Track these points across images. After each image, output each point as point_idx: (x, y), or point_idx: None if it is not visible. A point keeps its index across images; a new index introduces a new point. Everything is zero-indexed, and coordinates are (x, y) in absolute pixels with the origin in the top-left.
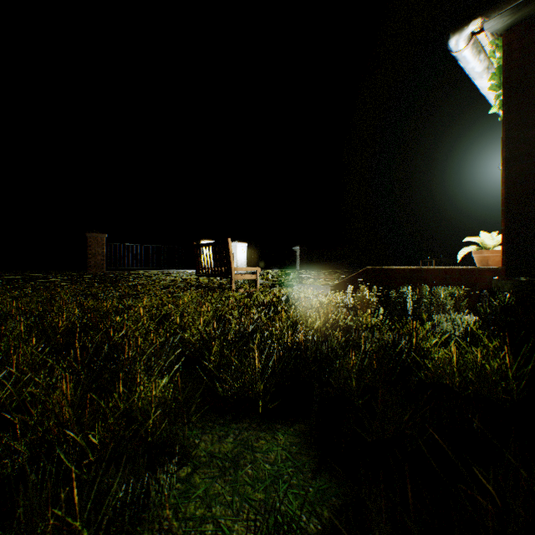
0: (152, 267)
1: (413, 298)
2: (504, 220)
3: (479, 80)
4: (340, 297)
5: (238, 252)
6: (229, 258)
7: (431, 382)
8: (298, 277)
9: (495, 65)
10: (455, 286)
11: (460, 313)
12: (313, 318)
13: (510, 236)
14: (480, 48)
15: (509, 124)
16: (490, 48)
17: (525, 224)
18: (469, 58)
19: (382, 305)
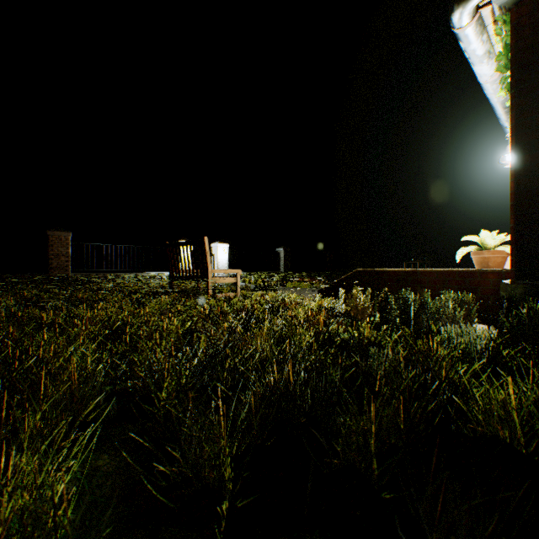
0: (124, 269)
1: (415, 305)
2: (513, 216)
3: (479, 66)
4: (330, 302)
5: (219, 254)
6: (205, 259)
7: (476, 433)
8: (282, 279)
9: (498, 47)
10: (454, 290)
11: (468, 321)
12: (302, 332)
13: (519, 235)
14: (483, 26)
15: (519, 109)
16: (493, 28)
17: (537, 221)
18: (472, 38)
19: (379, 313)
